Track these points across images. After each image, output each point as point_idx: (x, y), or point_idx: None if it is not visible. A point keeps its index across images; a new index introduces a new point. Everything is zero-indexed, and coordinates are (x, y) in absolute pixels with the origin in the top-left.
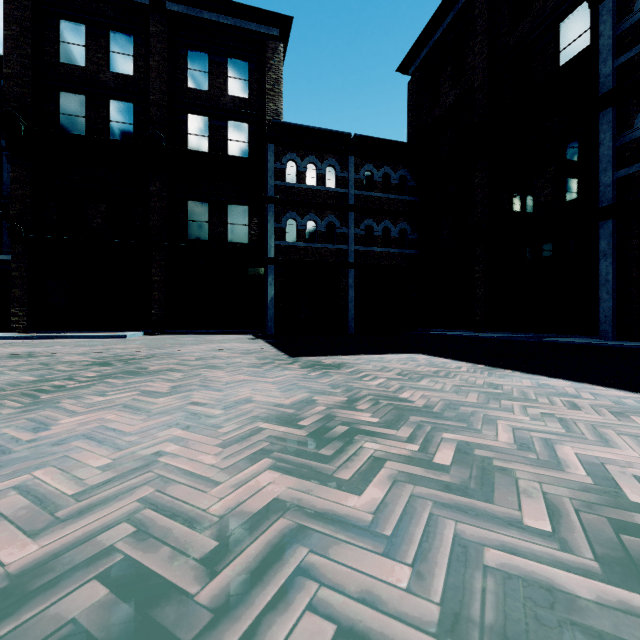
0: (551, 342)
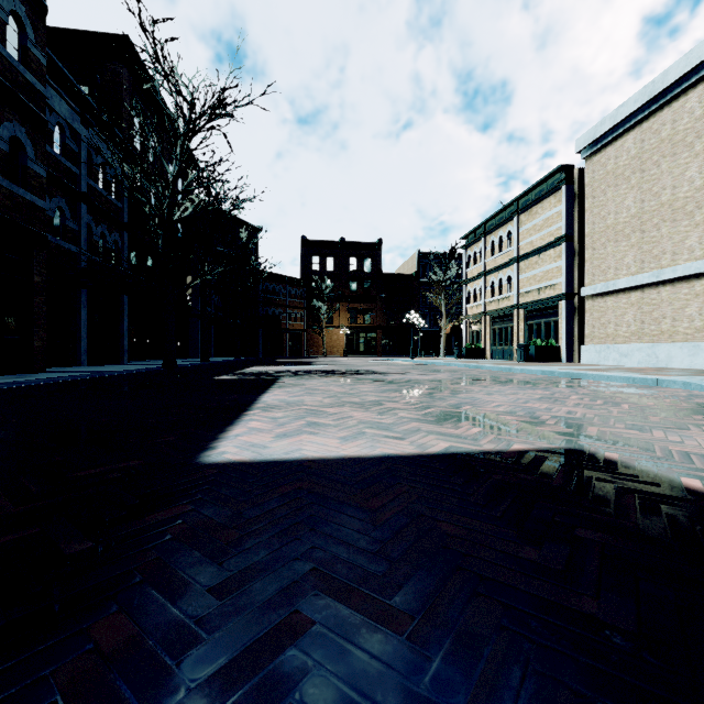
0: None
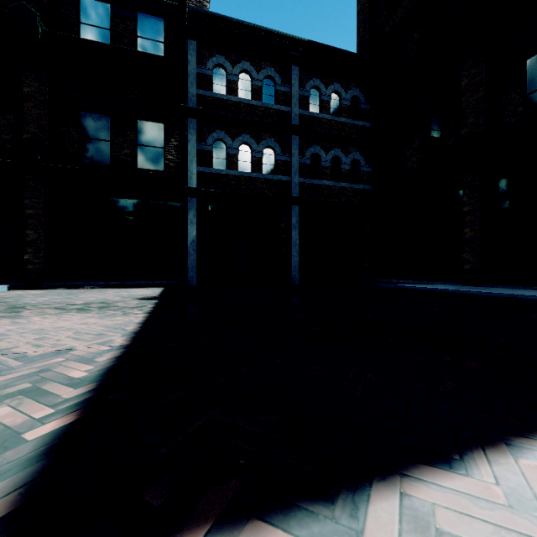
0: None
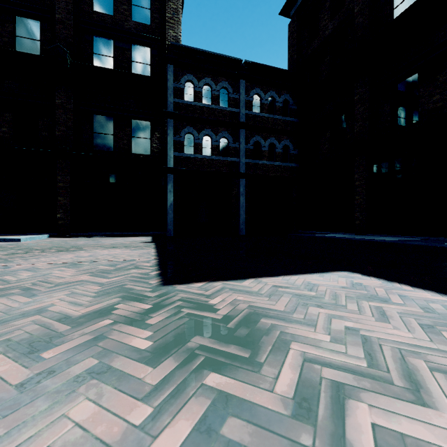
0: None
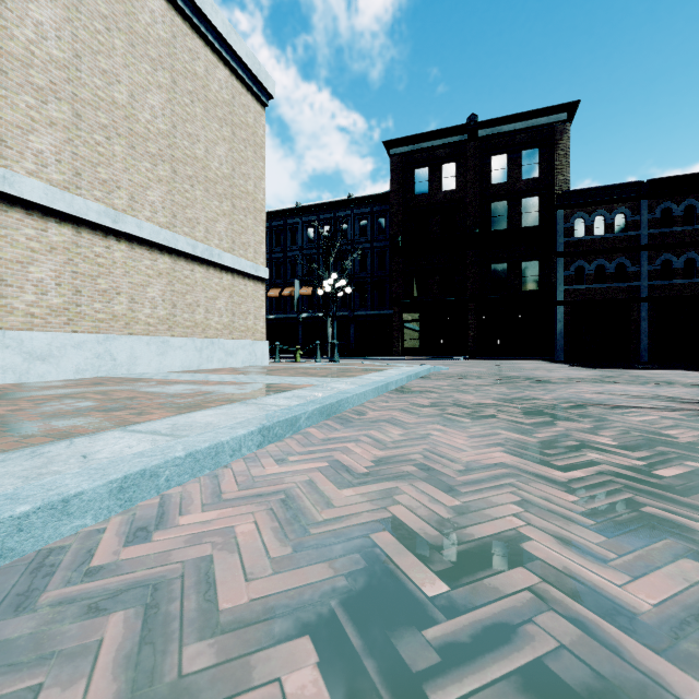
0: None
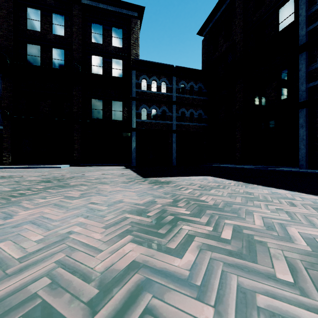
0: (275, 170)
